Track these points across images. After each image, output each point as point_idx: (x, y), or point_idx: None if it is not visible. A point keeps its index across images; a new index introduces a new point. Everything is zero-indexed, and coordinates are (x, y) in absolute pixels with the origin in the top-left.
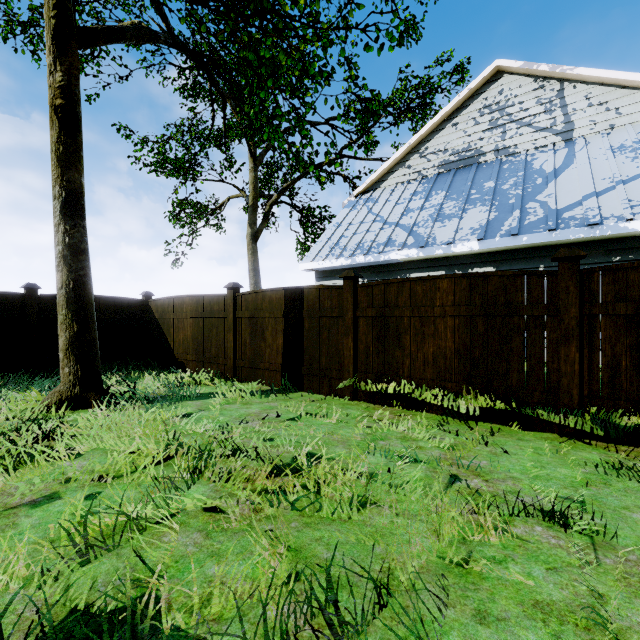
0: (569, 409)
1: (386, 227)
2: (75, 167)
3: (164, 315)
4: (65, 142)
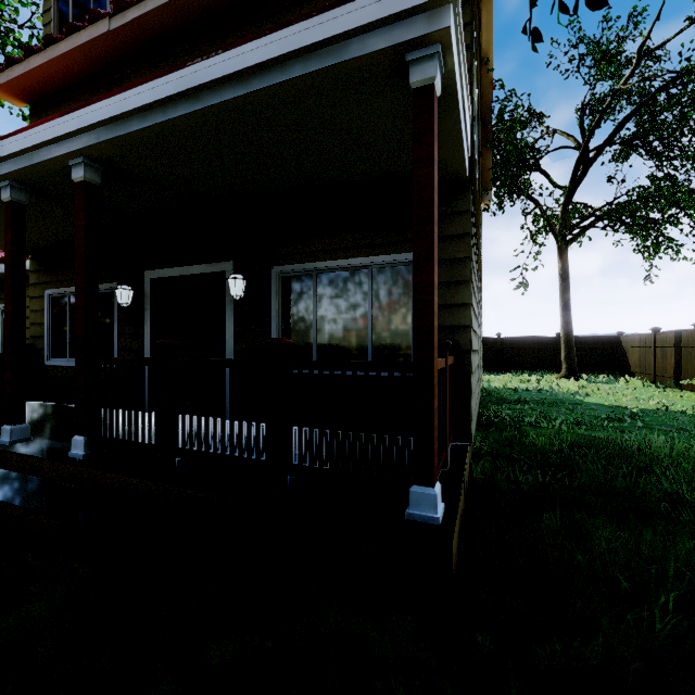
0: None
1: None
2: (566, 293)
3: (626, 345)
4: (563, 285)
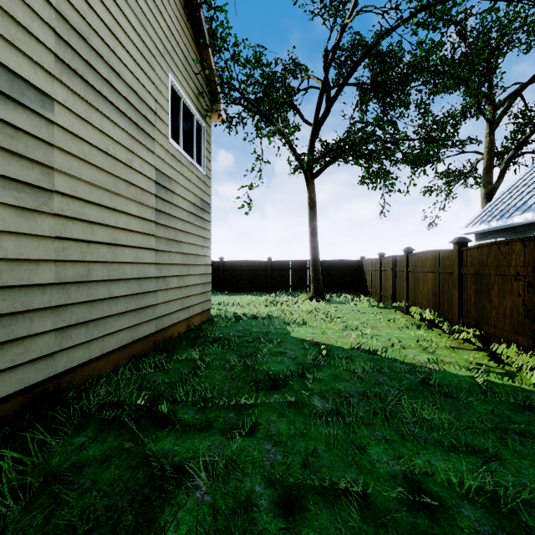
0: (455, 323)
1: (534, 189)
2: (314, 220)
3: (365, 268)
4: (311, 213)
